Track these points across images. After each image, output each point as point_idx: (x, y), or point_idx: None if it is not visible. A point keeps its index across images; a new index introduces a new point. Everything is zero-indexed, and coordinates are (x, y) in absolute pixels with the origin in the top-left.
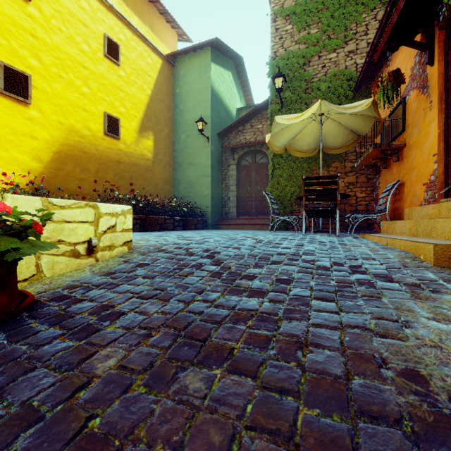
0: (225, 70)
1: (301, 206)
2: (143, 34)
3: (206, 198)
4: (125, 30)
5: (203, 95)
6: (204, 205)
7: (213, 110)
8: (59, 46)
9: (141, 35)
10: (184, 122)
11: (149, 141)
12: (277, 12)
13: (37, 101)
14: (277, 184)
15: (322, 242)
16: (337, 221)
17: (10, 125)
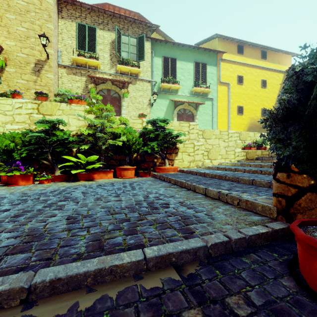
0: None
1: None
2: (275, 68)
3: None
4: (268, 72)
5: None
6: None
7: None
8: (249, 93)
9: (274, 70)
10: None
11: None
12: None
13: (244, 113)
14: None
15: None
16: None
17: (239, 122)
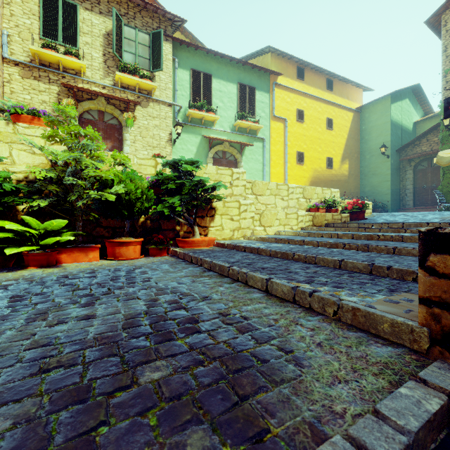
0: (402, 100)
1: None
2: (343, 104)
3: (386, 196)
4: (335, 109)
5: (384, 128)
6: (384, 200)
7: (392, 136)
8: (311, 135)
9: (342, 106)
10: (369, 148)
11: (346, 165)
12: (447, 71)
13: (305, 162)
14: (447, 183)
15: None
16: None
17: (299, 174)
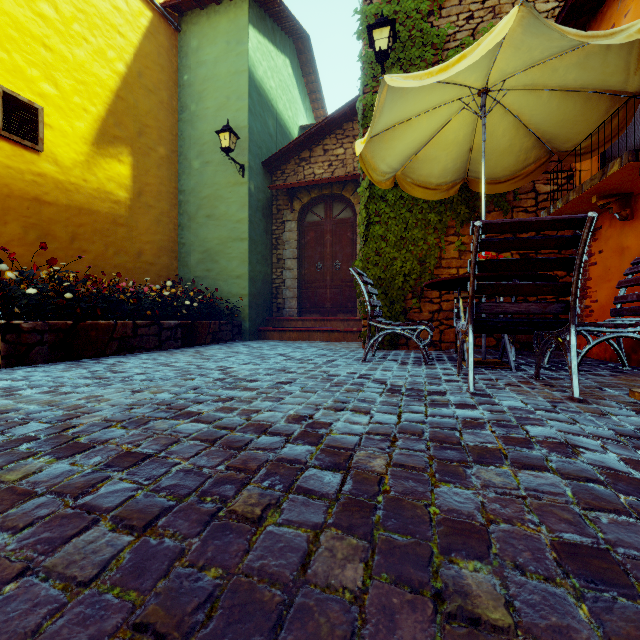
0: (278, 51)
1: (423, 300)
2: None
3: (239, 281)
4: None
5: (233, 86)
6: (235, 294)
7: (254, 117)
8: None
9: None
10: (199, 138)
11: (121, 165)
12: None
13: None
14: (375, 254)
15: (636, 489)
16: (575, 355)
17: None
